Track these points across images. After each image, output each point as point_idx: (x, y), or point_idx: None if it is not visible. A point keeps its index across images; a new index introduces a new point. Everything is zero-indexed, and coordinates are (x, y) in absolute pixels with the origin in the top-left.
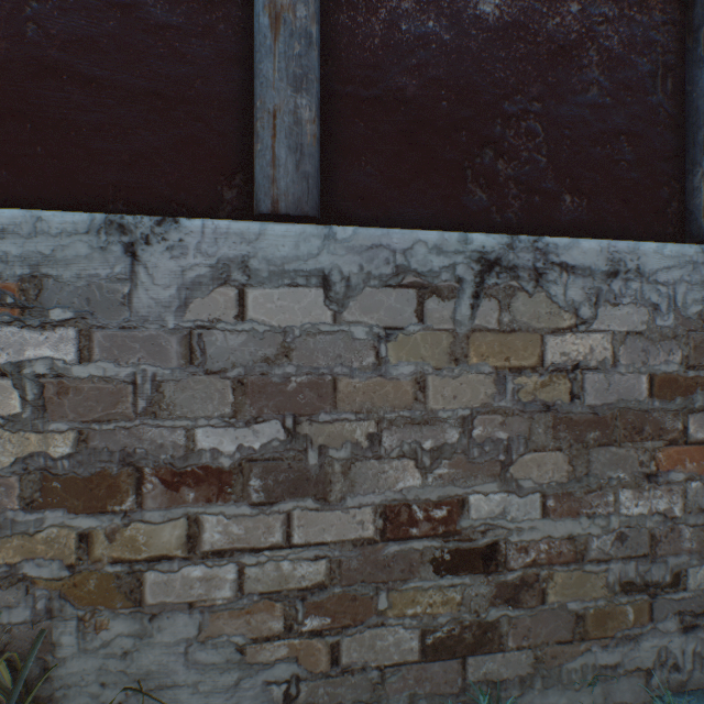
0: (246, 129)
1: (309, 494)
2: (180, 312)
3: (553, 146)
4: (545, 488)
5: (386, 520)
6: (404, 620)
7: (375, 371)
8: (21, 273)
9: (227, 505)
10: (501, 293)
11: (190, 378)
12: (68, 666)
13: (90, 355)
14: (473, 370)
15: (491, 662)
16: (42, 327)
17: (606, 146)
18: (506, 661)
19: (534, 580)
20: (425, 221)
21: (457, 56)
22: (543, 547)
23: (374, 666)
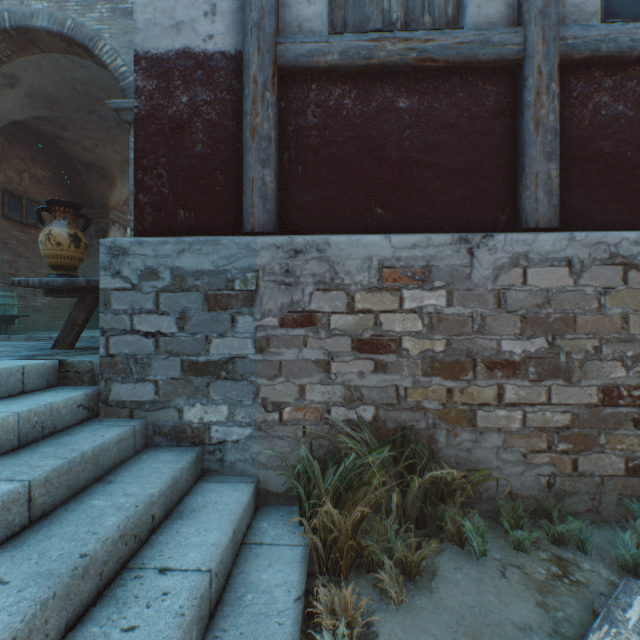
0: (511, 182)
1: (560, 377)
2: (493, 282)
3: None
4: None
5: (604, 395)
6: (614, 452)
7: (597, 312)
8: (421, 265)
9: (516, 380)
10: None
11: (498, 315)
12: (442, 452)
13: (451, 303)
14: None
15: None
16: (430, 290)
17: None
18: None
19: None
20: (616, 225)
21: (637, 124)
22: None
23: (596, 474)
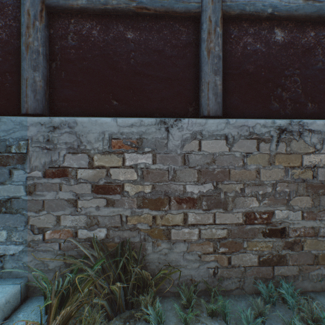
0: (196, 87)
1: (221, 207)
2: (181, 148)
3: (304, 86)
4: (302, 209)
5: (246, 217)
6: (252, 251)
7: (242, 167)
8: (137, 137)
9: (195, 210)
10: (286, 140)
11: (184, 169)
12: (149, 256)
13: (155, 162)
14: (276, 167)
15: (282, 269)
16: (142, 153)
17: (324, 84)
18: (288, 269)
19: (298, 241)
20: (256, 115)
21: (267, 56)
22: (302, 230)
23: (242, 266)
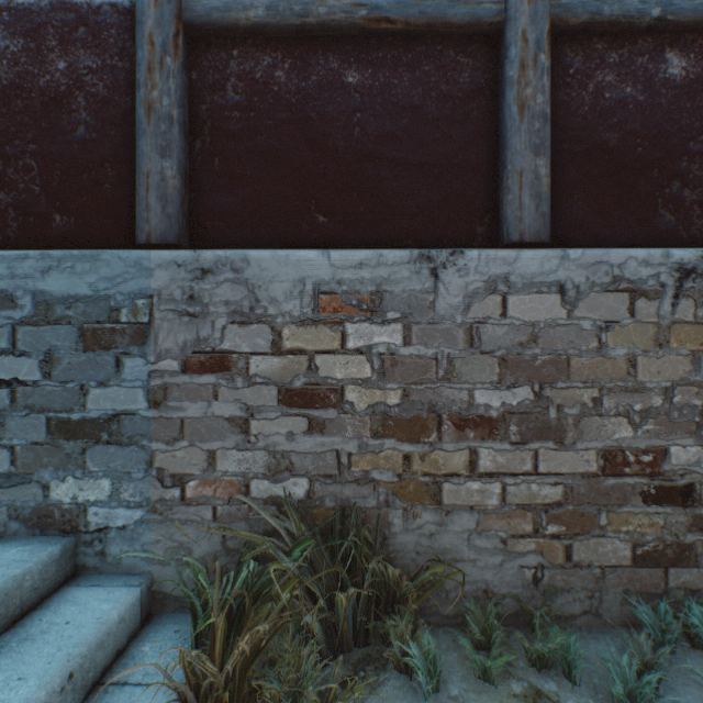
0: (491, 183)
1: (549, 438)
2: (464, 313)
3: None
4: None
5: (605, 461)
6: (618, 535)
7: (597, 352)
8: (370, 290)
9: (494, 442)
10: (695, 294)
11: (471, 357)
12: (397, 538)
13: (410, 341)
14: (673, 352)
15: (687, 574)
16: (382, 323)
17: None
18: (700, 575)
19: None
20: (623, 240)
21: (649, 112)
22: None
23: (596, 565)
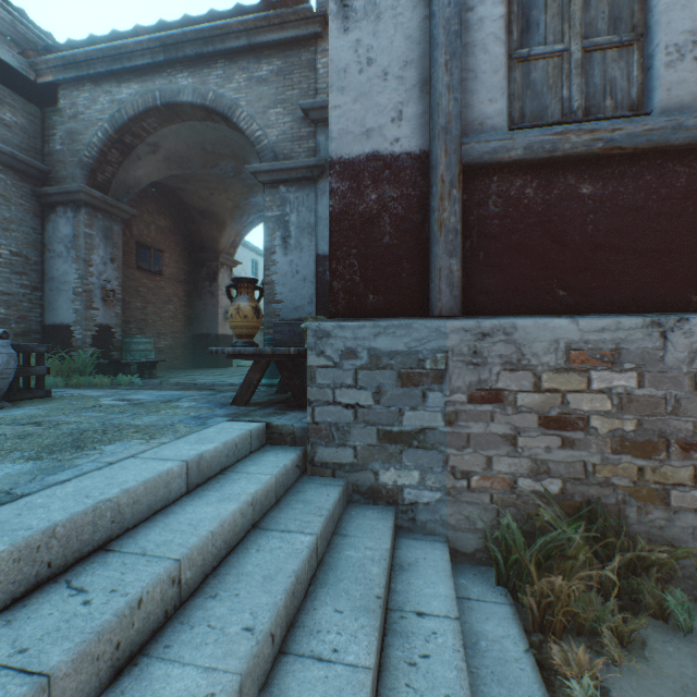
0: None
1: None
2: (688, 364)
3: None
4: None
5: None
6: None
7: None
8: (610, 347)
9: None
10: None
11: (694, 397)
12: (631, 527)
13: (642, 385)
14: None
15: None
16: (619, 371)
17: None
18: None
19: None
20: None
21: None
22: None
23: None
